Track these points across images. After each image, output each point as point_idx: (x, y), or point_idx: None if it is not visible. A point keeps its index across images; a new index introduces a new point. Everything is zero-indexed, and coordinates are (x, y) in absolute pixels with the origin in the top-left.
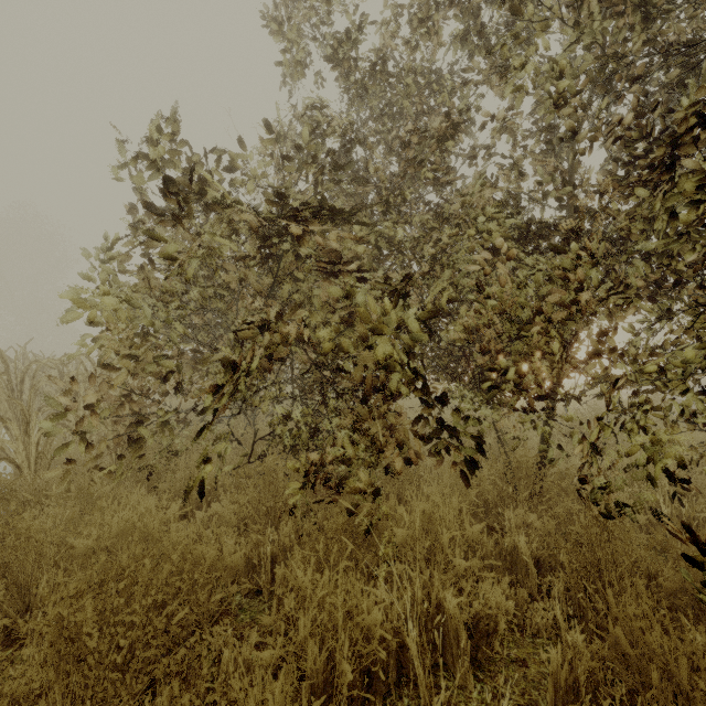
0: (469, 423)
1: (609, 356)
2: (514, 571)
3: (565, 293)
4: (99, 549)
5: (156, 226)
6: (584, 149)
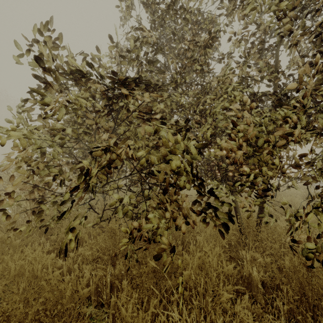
0: (225, 204)
1: (305, 166)
2: (249, 288)
3: (285, 129)
4: (1, 286)
5: (46, 92)
6: (293, 46)
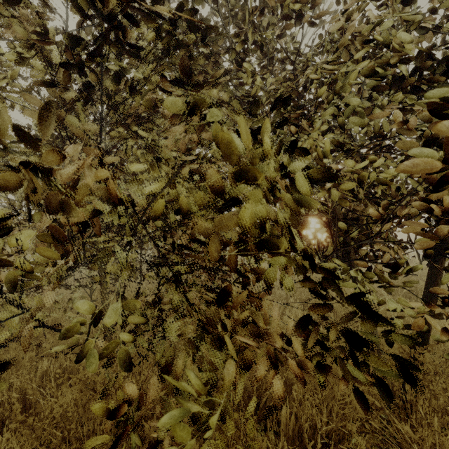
0: (394, 334)
1: None
2: None
3: None
4: None
5: None
6: None
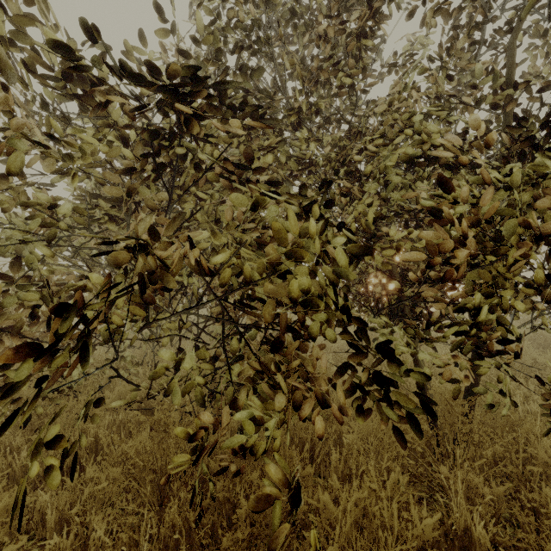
0: (413, 375)
1: None
2: None
3: None
4: None
5: None
6: None
